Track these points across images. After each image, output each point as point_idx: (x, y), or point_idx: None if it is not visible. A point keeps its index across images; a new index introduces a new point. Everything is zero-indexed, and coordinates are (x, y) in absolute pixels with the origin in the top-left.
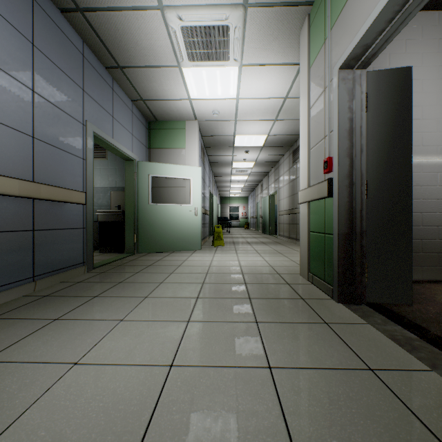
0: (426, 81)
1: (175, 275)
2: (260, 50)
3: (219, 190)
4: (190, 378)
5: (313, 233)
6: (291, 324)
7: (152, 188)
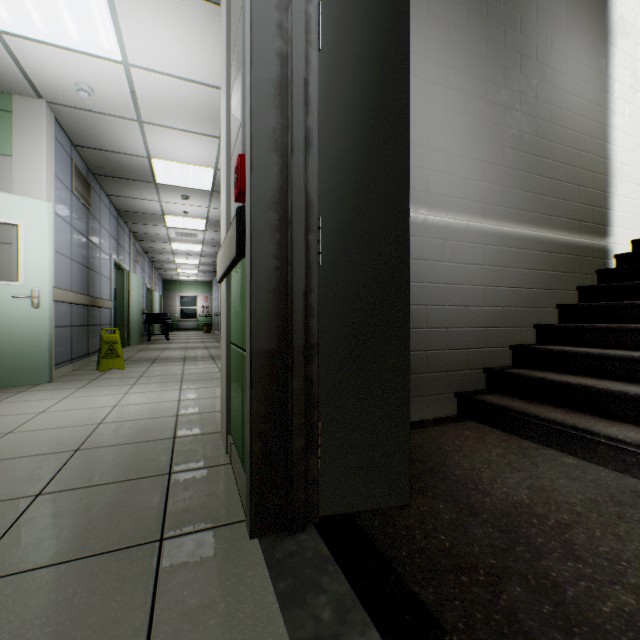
0: (432, 85)
1: None
2: None
3: (158, 267)
4: None
5: (233, 346)
6: None
7: None
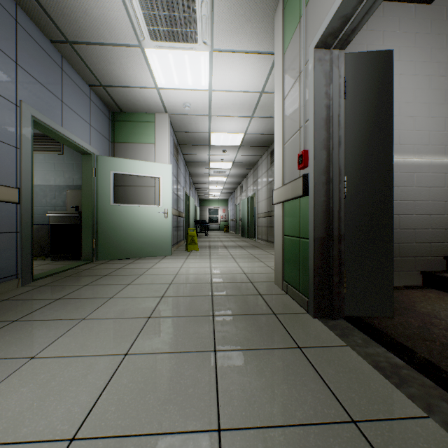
0: (403, 76)
1: (132, 287)
2: (232, 33)
3: (198, 192)
4: None
5: (287, 236)
6: (258, 352)
7: (117, 187)
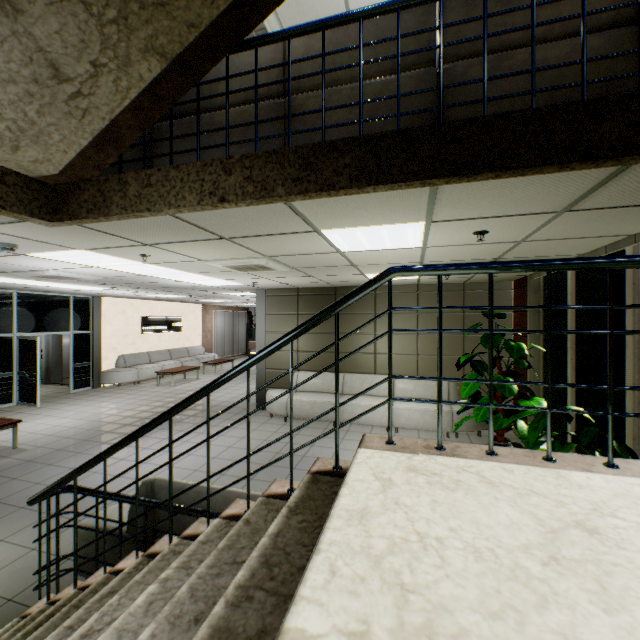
0: None
1: None
2: None
3: None
4: None
5: None
6: None
7: None
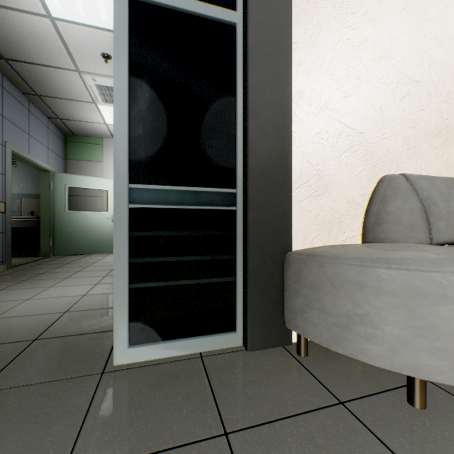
0: None
1: (91, 267)
2: None
3: None
4: (94, 297)
5: None
6: None
7: (69, 196)
